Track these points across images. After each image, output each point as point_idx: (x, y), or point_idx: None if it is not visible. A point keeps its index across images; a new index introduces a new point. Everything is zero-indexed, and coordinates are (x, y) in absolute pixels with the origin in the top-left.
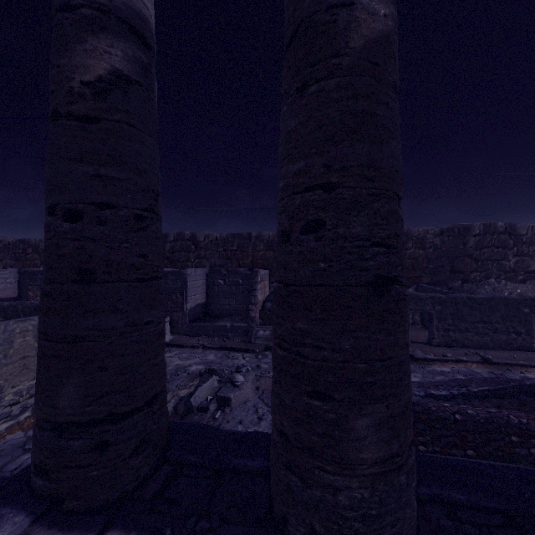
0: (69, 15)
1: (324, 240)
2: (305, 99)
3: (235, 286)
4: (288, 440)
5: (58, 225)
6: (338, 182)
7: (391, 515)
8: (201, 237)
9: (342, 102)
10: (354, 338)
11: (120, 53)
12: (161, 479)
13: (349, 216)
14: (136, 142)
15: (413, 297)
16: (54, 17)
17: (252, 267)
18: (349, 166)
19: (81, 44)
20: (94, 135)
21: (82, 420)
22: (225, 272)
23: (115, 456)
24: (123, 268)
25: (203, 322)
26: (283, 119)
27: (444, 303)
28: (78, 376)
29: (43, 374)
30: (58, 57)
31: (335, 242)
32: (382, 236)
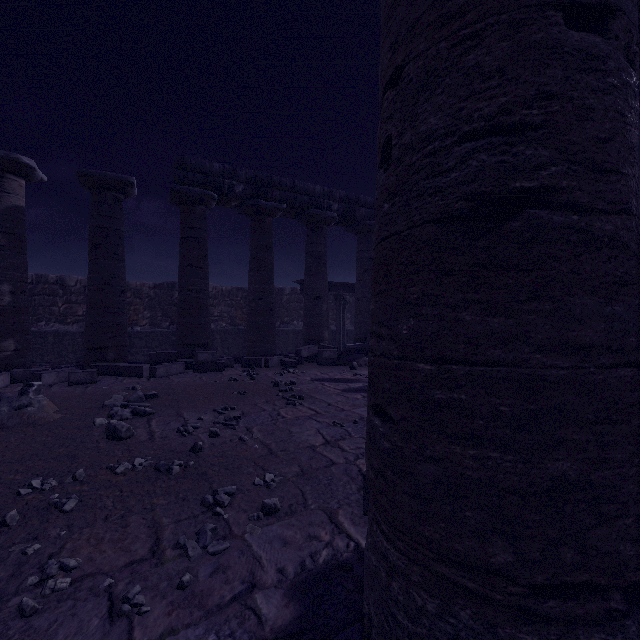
0: None
1: None
2: None
3: None
4: None
5: None
6: None
7: None
8: None
9: None
10: None
11: None
12: None
13: None
14: None
15: None
16: None
17: None
18: None
19: None
20: None
21: None
22: None
23: None
24: None
25: None
26: None
27: None
28: None
29: None
30: None
31: None
32: None
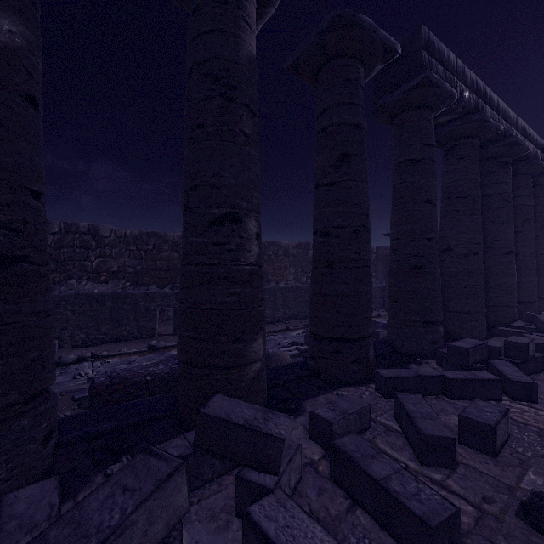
0: None
1: None
2: None
3: None
4: None
5: None
6: None
7: (7, 454)
8: None
9: None
10: None
11: None
12: None
13: None
14: None
15: (160, 294)
16: None
17: None
18: None
19: None
20: None
21: None
22: None
23: None
24: None
25: None
26: None
27: None
28: None
29: None
30: None
31: None
32: (2, 220)
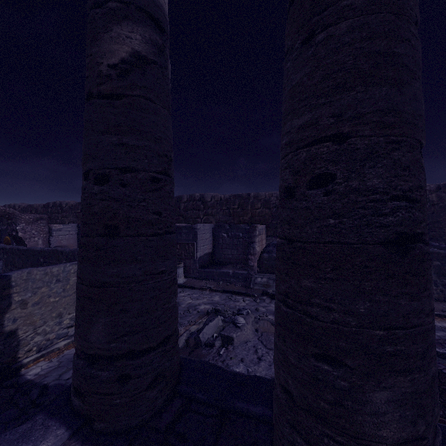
0: (99, 10)
1: (334, 194)
2: (311, 50)
3: (236, 239)
4: (293, 398)
5: (91, 187)
6: (351, 131)
7: None
8: (209, 198)
9: (355, 45)
10: (371, 302)
11: (139, 37)
12: (173, 411)
13: (363, 167)
14: (152, 113)
15: None
16: (88, 14)
17: (250, 222)
18: (363, 113)
19: (108, 33)
20: (118, 109)
21: (108, 355)
22: (228, 226)
23: (134, 388)
24: (141, 224)
25: (210, 268)
26: (287, 75)
27: (443, 258)
28: (105, 316)
29: (79, 312)
30: (91, 47)
31: (347, 196)
32: (403, 188)
